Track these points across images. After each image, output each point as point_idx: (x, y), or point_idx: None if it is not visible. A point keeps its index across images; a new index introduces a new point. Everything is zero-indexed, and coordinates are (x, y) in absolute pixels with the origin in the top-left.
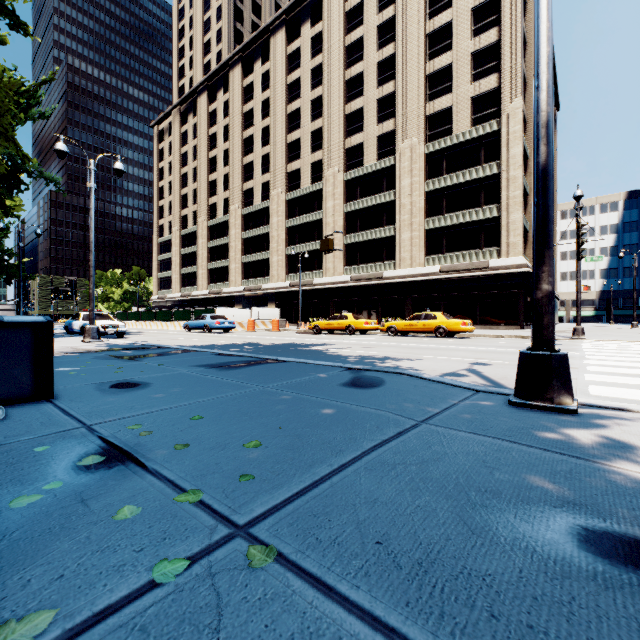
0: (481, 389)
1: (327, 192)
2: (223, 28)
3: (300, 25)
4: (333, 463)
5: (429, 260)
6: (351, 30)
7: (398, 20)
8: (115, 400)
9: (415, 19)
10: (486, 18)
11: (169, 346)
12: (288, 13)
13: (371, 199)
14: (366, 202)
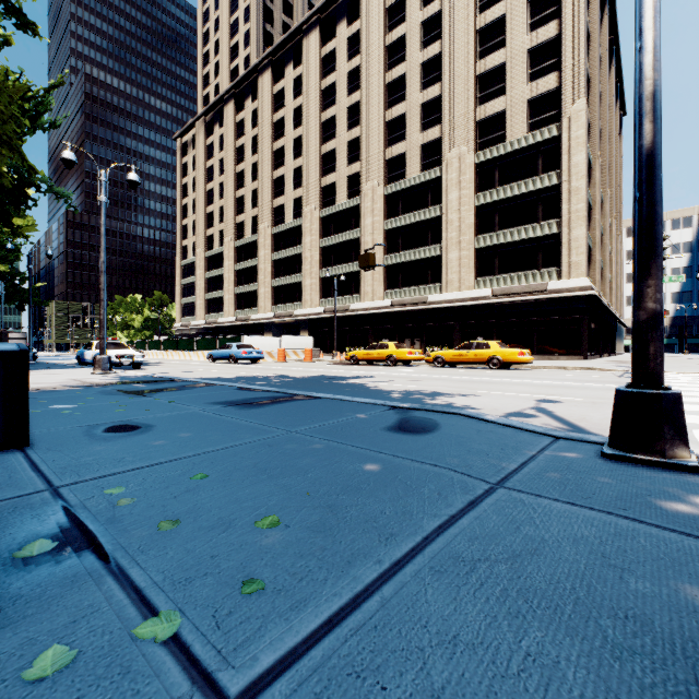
0: (560, 435)
1: (365, 208)
2: (251, 30)
3: (336, 24)
4: (382, 558)
5: (480, 282)
6: (392, 28)
7: (445, 15)
8: (103, 449)
9: (464, 13)
10: (544, 10)
11: (187, 379)
12: (322, 11)
13: (414, 215)
14: (409, 218)
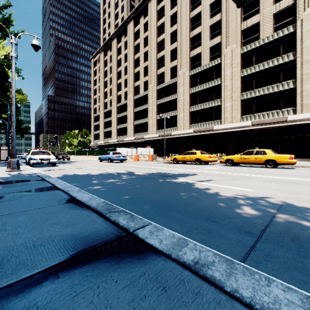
0: None
1: (179, 83)
2: (124, 4)
3: None
4: None
5: (243, 118)
6: None
7: None
8: None
9: None
10: None
11: (49, 179)
12: None
13: (206, 84)
14: (203, 86)
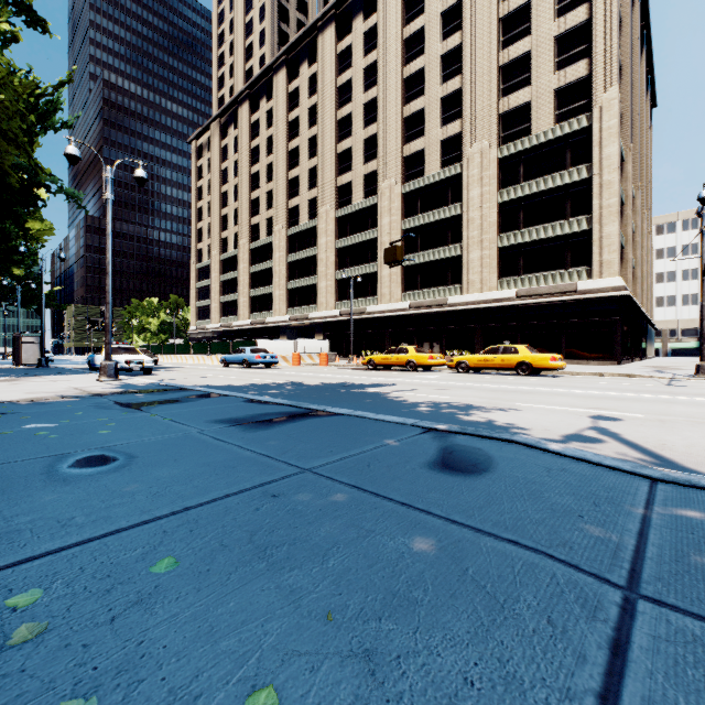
0: (657, 475)
1: (382, 207)
2: (266, 29)
3: (351, 19)
4: None
5: (503, 283)
6: (410, 20)
7: (465, 4)
8: (53, 500)
9: (486, 2)
10: None
11: (193, 388)
12: (338, 6)
13: (433, 214)
14: (428, 217)
